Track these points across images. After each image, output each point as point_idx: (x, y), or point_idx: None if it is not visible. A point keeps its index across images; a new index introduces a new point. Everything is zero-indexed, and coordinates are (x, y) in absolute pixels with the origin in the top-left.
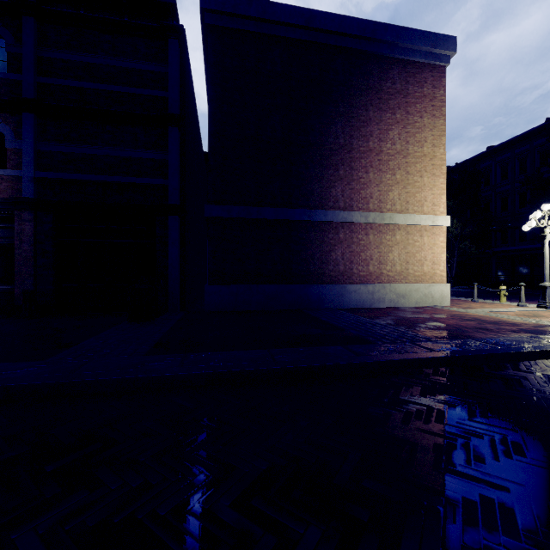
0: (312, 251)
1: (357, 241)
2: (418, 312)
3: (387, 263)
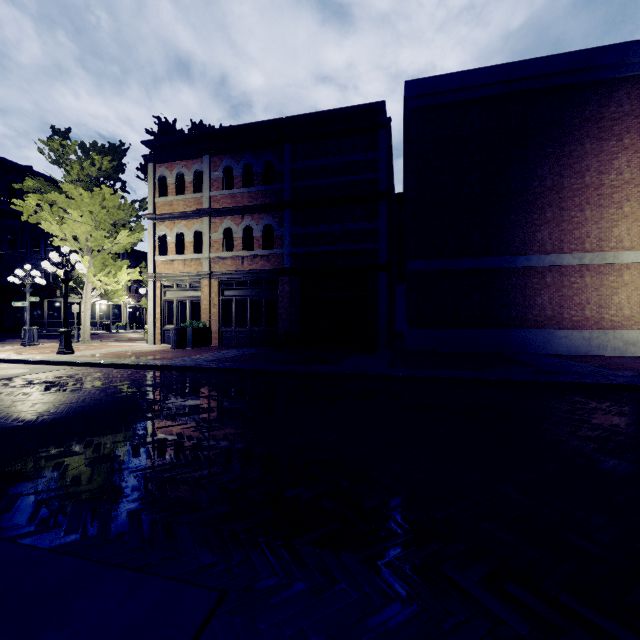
0: (513, 296)
1: (569, 284)
2: None
3: (609, 307)
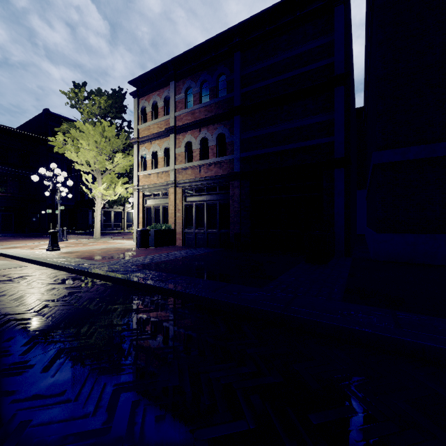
0: None
1: None
2: None
3: None
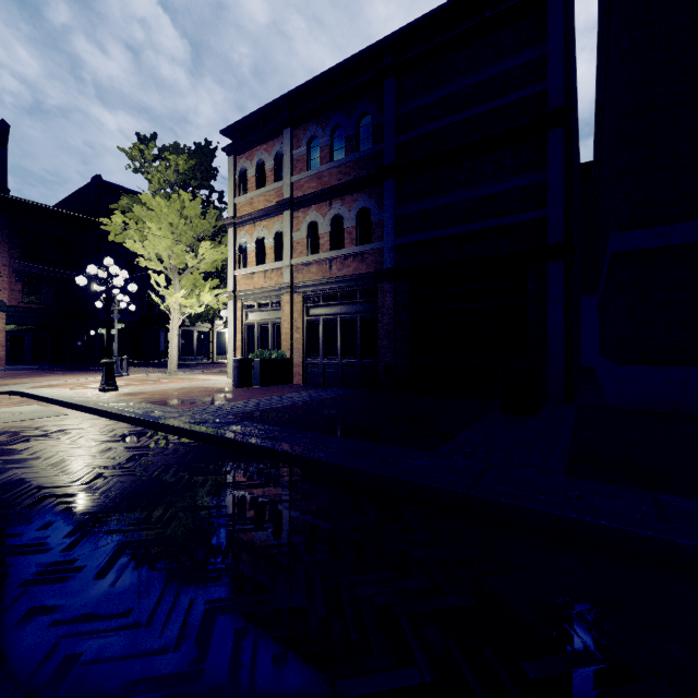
0: None
1: None
2: None
3: None
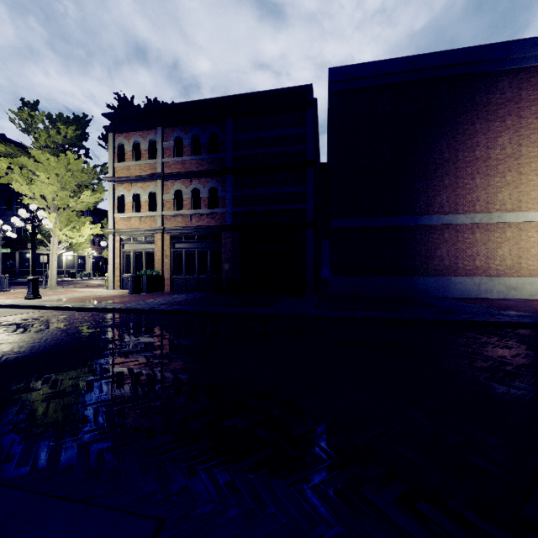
0: (418, 249)
1: (463, 239)
2: (525, 302)
3: (495, 258)
